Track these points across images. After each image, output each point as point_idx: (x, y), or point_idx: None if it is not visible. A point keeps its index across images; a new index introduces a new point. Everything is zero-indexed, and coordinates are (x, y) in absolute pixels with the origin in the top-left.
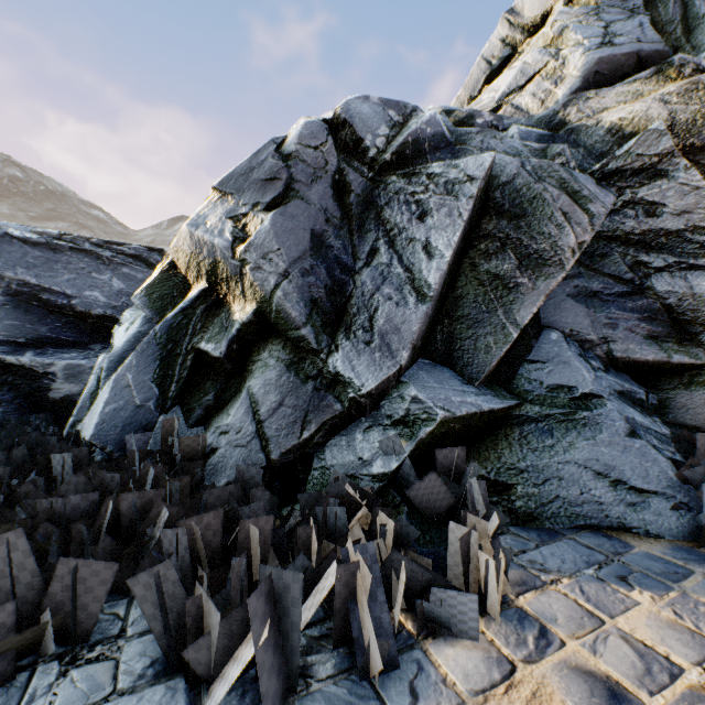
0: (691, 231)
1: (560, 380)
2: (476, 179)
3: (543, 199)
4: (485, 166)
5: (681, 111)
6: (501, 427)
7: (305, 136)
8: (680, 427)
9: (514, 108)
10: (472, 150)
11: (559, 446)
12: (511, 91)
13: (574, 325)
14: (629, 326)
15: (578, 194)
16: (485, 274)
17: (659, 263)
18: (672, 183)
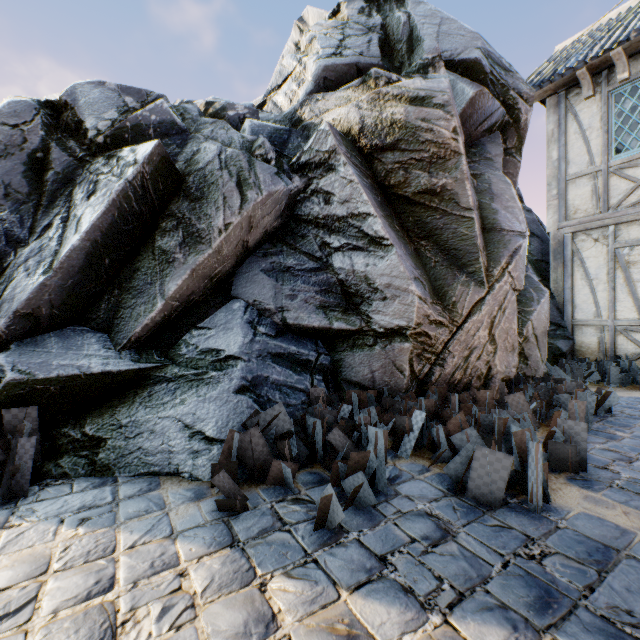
0: (351, 218)
1: (214, 344)
2: (137, 163)
3: (217, 185)
4: (147, 152)
5: (367, 116)
6: (136, 387)
7: (5, 114)
8: (349, 383)
9: (274, 104)
10: (200, 138)
11: (171, 403)
12: (273, 89)
13: (259, 296)
14: (306, 297)
15: (247, 181)
16: (158, 250)
17: (336, 244)
18: (337, 176)
